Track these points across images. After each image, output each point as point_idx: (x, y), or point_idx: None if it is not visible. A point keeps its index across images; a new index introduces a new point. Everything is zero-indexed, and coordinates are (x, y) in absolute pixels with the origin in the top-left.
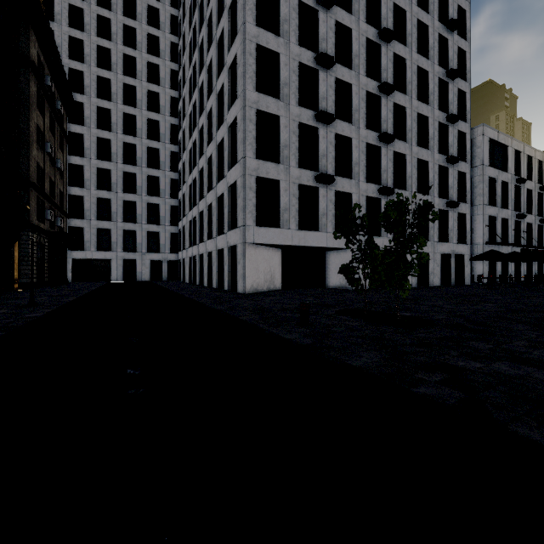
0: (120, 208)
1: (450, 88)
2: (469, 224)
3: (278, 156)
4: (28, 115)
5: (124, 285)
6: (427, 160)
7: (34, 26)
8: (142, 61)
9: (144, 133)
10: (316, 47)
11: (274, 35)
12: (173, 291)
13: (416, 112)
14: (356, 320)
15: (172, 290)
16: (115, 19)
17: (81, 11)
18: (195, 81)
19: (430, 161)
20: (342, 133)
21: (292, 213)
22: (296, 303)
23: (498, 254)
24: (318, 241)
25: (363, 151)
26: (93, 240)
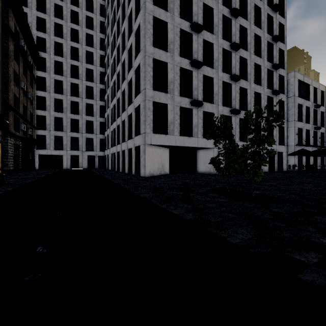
0: (68, 123)
1: (274, 48)
2: (286, 133)
3: (166, 89)
4: (8, 63)
5: (70, 171)
6: (260, 92)
7: (12, 7)
8: (82, 32)
9: (84, 77)
10: (191, 19)
11: (164, 10)
12: (99, 175)
13: (254, 62)
14: (222, 196)
15: (99, 174)
16: (65, 6)
17: (44, 1)
18: (115, 43)
19: (262, 93)
20: (207, 75)
21: (176, 125)
22: (178, 183)
23: (306, 151)
24: (192, 143)
25: (220, 86)
26: (51, 143)
